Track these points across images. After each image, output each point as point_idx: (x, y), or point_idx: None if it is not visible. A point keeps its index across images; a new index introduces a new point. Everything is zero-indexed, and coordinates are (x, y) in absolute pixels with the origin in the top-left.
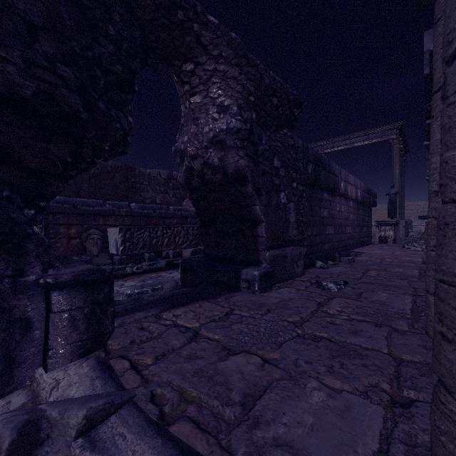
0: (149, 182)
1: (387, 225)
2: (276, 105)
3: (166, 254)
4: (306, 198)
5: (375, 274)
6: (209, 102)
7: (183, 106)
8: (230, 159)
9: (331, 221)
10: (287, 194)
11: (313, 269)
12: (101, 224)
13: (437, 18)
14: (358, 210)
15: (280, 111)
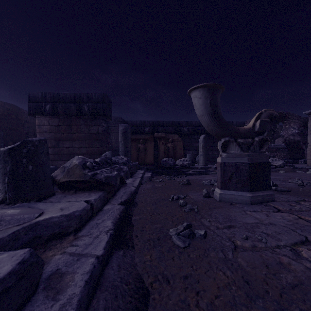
0: None
1: None
2: None
3: None
4: None
5: None
6: (290, 127)
7: (283, 126)
8: (295, 138)
9: None
10: None
11: None
12: None
13: None
14: None
15: None
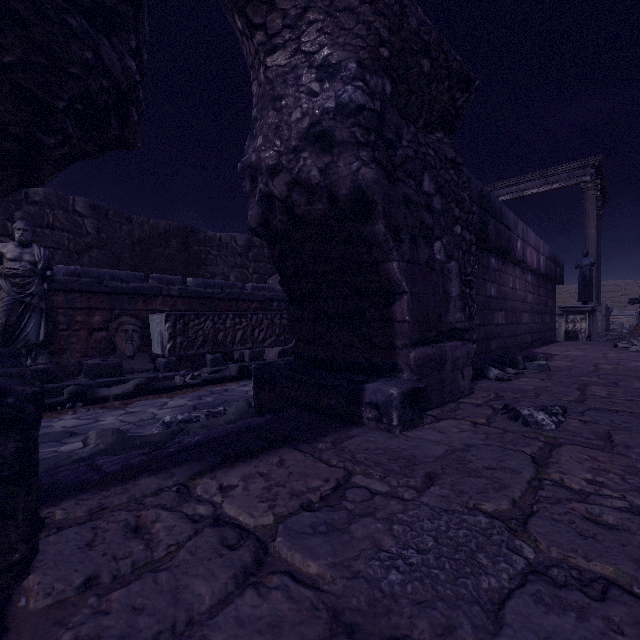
0: (219, 251)
1: (578, 313)
2: (428, 75)
3: (239, 356)
4: (475, 256)
5: (605, 393)
6: (301, 62)
7: (255, 84)
8: (342, 170)
9: (501, 303)
10: (446, 246)
11: (486, 382)
12: (140, 308)
13: None
14: (538, 288)
15: (433, 92)
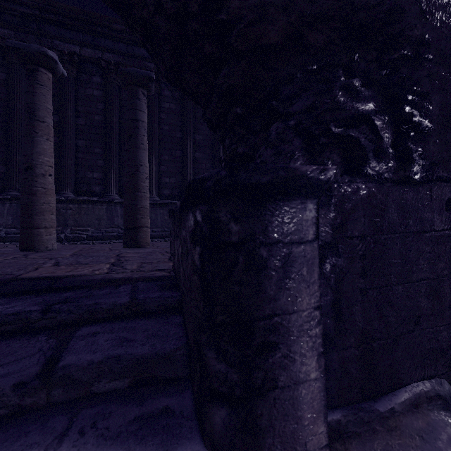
0: None
1: None
2: None
3: None
4: None
5: None
6: None
7: None
8: None
9: None
10: None
11: None
12: None
13: (41, 83)
14: None
15: None
